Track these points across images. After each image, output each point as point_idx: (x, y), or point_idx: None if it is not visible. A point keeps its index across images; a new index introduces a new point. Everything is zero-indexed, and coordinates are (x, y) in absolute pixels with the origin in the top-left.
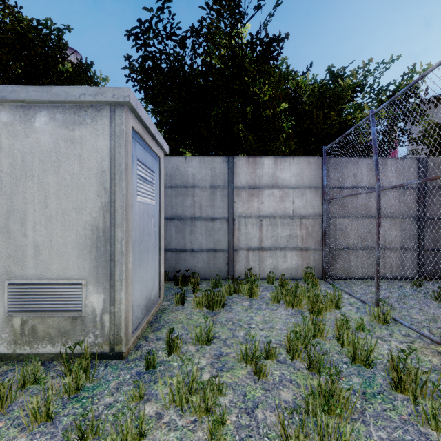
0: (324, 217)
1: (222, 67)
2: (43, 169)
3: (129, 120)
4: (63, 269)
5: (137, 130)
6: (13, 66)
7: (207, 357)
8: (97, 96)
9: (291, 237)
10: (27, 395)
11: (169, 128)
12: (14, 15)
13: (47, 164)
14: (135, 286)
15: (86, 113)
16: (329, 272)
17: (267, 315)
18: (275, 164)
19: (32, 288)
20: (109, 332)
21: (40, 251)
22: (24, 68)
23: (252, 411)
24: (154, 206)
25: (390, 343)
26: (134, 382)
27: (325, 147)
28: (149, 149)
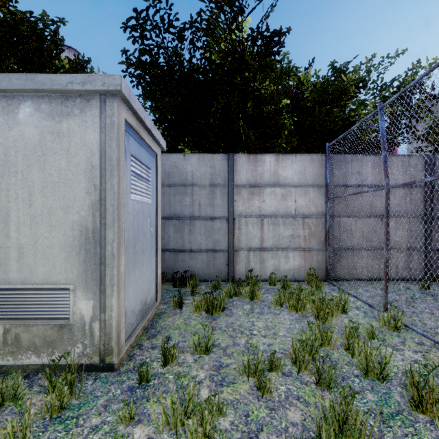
0: (328, 216)
1: (222, 63)
2: (27, 165)
3: (121, 111)
4: (49, 273)
5: (130, 123)
6: (7, 61)
7: (206, 369)
8: (86, 84)
9: (294, 237)
10: (5, 414)
11: (168, 125)
12: (6, 7)
13: (31, 159)
14: (128, 291)
15: (74, 103)
16: (332, 273)
17: (269, 320)
18: (277, 161)
19: (16, 294)
20: (99, 342)
21: (25, 254)
22: (18, 63)
23: (256, 436)
24: (150, 205)
25: (403, 352)
26: (123, 402)
27: (329, 144)
28: (144, 145)
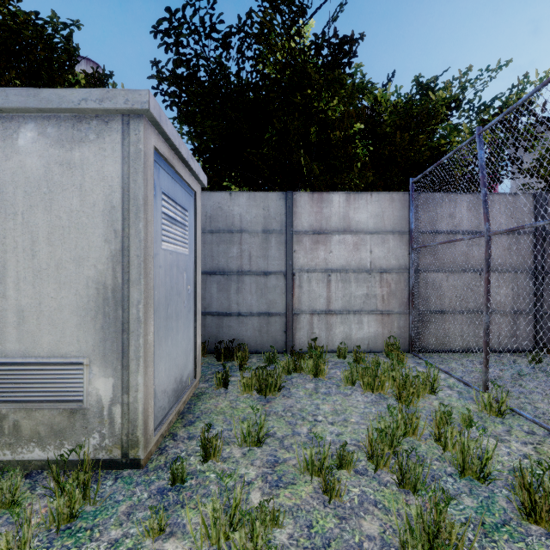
0: (412, 271)
1: (279, 77)
2: (29, 205)
3: (149, 136)
4: (57, 343)
5: (161, 152)
6: (7, 75)
7: (257, 466)
8: (104, 101)
9: (369, 297)
10: None
11: (210, 156)
12: (6, 7)
13: (34, 197)
14: (159, 366)
15: (89, 126)
16: (418, 343)
17: (338, 402)
18: (348, 201)
19: (14, 369)
20: (120, 431)
21: (26, 319)
22: (20, 77)
23: None
24: (187, 256)
25: (509, 444)
26: (150, 509)
27: (413, 179)
28: (179, 180)
